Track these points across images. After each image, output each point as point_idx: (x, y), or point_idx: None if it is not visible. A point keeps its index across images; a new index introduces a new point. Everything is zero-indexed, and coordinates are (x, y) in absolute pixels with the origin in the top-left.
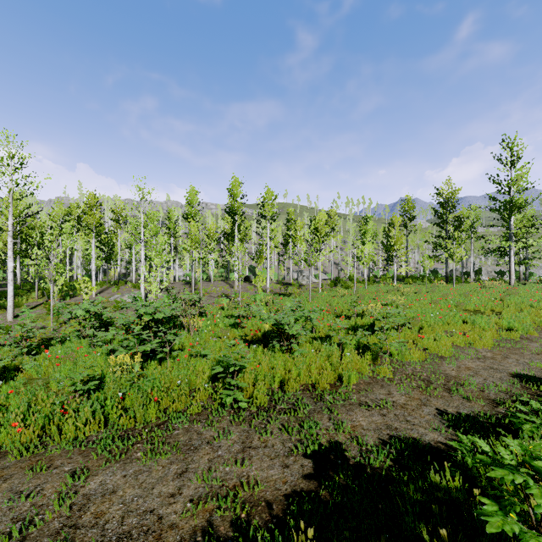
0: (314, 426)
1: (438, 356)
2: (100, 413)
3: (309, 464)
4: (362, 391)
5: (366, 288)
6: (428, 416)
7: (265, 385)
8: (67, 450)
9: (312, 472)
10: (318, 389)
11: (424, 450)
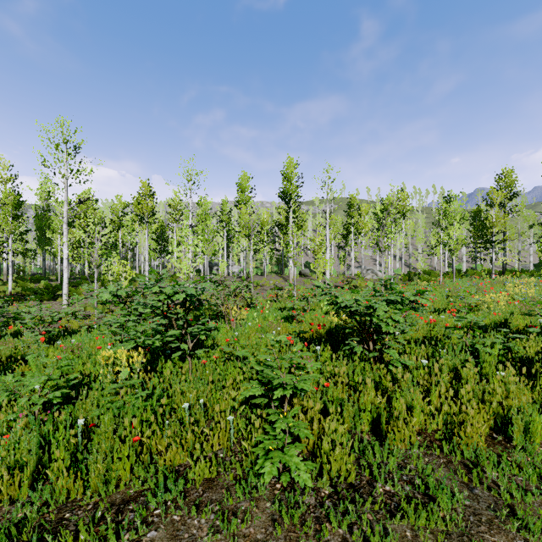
0: None
1: None
2: (33, 459)
3: None
4: None
5: (454, 281)
6: None
7: (344, 428)
8: None
9: None
10: (458, 448)
11: None
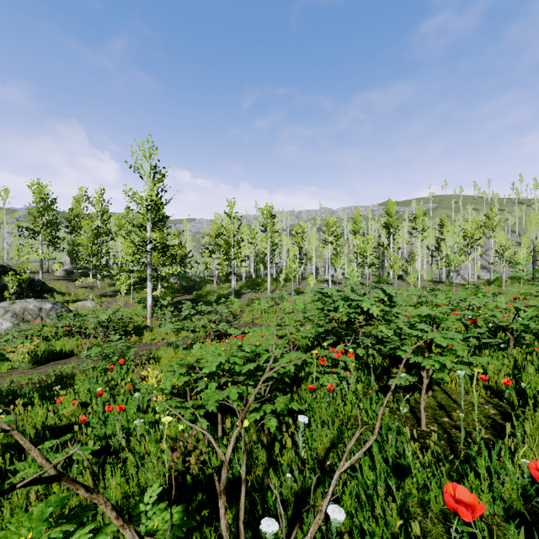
0: None
1: None
2: None
3: None
4: None
5: (521, 287)
6: None
7: None
8: None
9: None
10: None
11: None
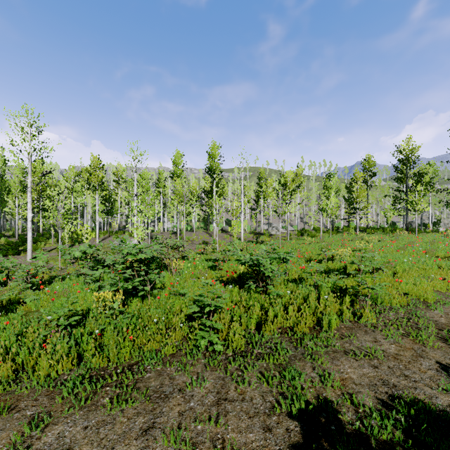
0: (297, 377)
1: (420, 301)
2: (75, 350)
3: (296, 428)
4: (345, 337)
5: (331, 237)
6: (430, 371)
7: (241, 327)
8: (36, 389)
9: (300, 441)
10: (296, 333)
11: (440, 419)
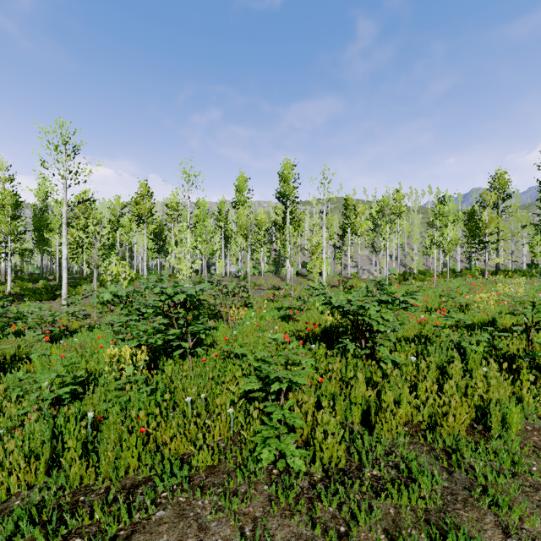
0: None
1: None
2: (47, 448)
3: None
4: None
5: (447, 281)
6: None
7: (336, 419)
8: None
9: None
10: (441, 437)
11: None
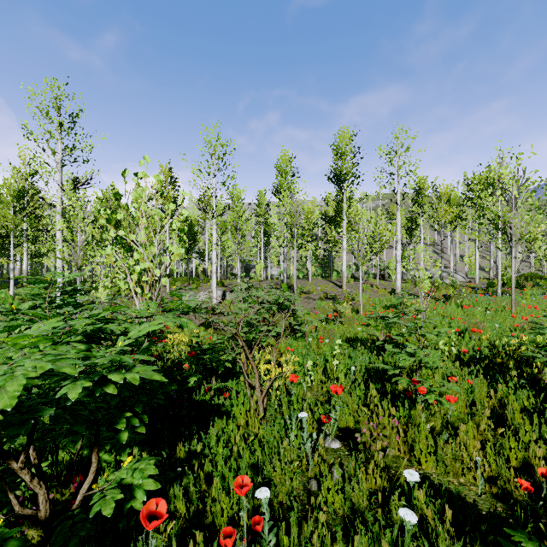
0: None
1: None
2: None
3: None
4: None
5: None
6: None
7: None
8: None
9: None
10: None
11: None
